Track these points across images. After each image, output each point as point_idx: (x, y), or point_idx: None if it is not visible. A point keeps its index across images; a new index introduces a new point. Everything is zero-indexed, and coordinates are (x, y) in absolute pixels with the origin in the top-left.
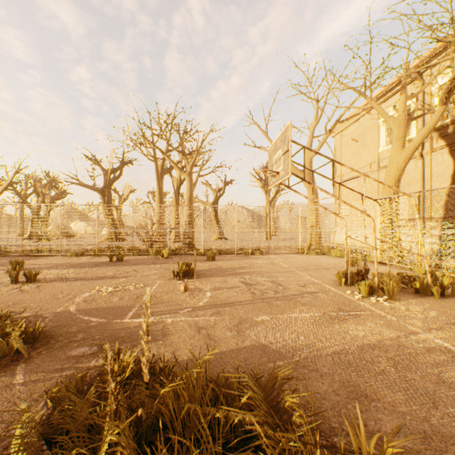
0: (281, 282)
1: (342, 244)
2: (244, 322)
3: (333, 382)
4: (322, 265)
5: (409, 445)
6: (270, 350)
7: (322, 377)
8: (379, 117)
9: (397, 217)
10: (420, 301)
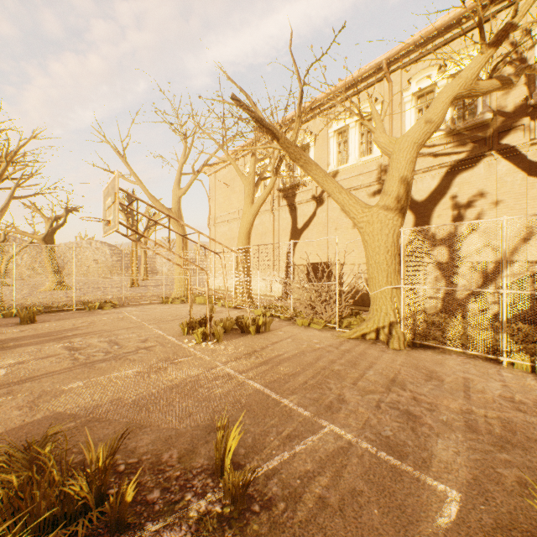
0: (120, 341)
1: (216, 289)
2: (46, 395)
3: (119, 424)
4: (180, 315)
5: (153, 448)
6: (66, 415)
7: (111, 423)
8: (245, 168)
9: (248, 266)
10: (240, 340)
